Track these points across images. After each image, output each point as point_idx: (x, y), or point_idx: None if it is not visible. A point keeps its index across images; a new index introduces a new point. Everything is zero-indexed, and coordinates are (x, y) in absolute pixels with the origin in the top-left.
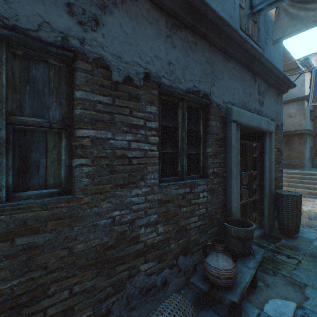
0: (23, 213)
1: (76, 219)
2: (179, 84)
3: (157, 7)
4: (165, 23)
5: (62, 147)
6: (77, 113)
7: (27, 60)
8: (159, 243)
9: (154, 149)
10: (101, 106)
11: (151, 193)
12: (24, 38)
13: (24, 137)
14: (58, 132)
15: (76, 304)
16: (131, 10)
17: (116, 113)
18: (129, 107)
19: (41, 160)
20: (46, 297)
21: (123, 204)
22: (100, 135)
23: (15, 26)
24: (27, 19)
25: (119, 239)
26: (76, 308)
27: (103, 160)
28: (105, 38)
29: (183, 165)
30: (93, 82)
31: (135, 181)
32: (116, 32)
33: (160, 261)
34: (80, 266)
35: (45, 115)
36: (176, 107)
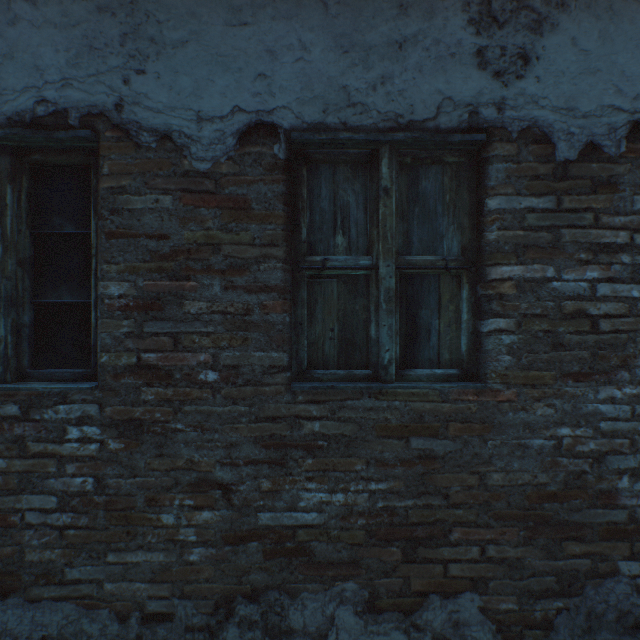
0: (418, 401)
1: (490, 426)
2: None
3: None
4: None
5: (461, 299)
6: (490, 238)
7: (415, 167)
8: None
9: None
10: (533, 218)
11: None
12: (420, 136)
13: (411, 287)
14: (455, 275)
15: (490, 578)
16: None
17: (563, 226)
18: (591, 209)
19: (432, 322)
20: (447, 544)
21: (577, 414)
22: (531, 275)
23: (409, 123)
24: (423, 105)
25: (568, 486)
26: (490, 585)
27: (537, 322)
28: (540, 83)
29: None
30: (519, 176)
31: (606, 369)
32: (562, 62)
33: None
34: (496, 512)
35: (438, 249)
36: None
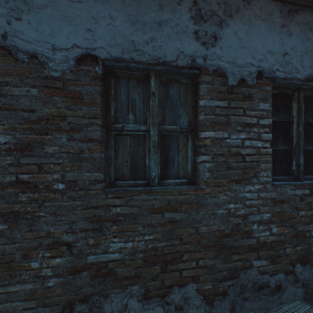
0: (168, 195)
1: (200, 205)
2: (296, 74)
3: (270, 0)
4: (279, 13)
5: (188, 147)
6: (200, 119)
7: (167, 83)
8: (272, 244)
9: (267, 147)
10: (219, 110)
11: (263, 191)
12: (169, 69)
13: (165, 141)
14: (185, 135)
15: (200, 275)
16: (244, 15)
17: (231, 115)
18: (242, 107)
19: (175, 157)
20: (181, 262)
21: (236, 198)
22: (218, 136)
23: (164, 62)
24: (170, 54)
25: (233, 230)
26: (200, 278)
27: (220, 157)
28: (221, 50)
29: (299, 163)
30: (213, 91)
31: (248, 178)
32: (230, 41)
33: (273, 263)
34: (203, 245)
35: (178, 123)
36: (289, 100)
